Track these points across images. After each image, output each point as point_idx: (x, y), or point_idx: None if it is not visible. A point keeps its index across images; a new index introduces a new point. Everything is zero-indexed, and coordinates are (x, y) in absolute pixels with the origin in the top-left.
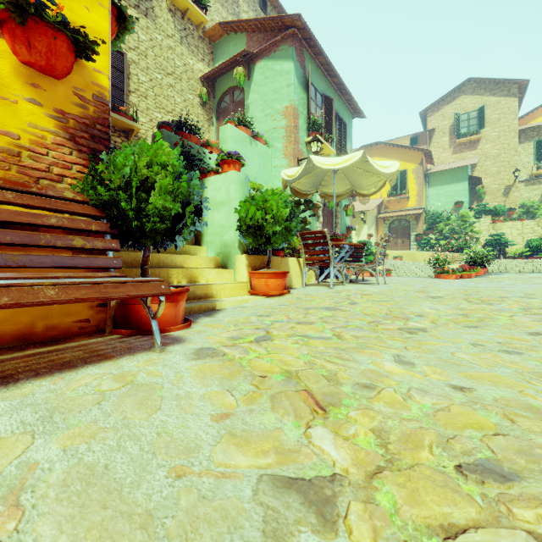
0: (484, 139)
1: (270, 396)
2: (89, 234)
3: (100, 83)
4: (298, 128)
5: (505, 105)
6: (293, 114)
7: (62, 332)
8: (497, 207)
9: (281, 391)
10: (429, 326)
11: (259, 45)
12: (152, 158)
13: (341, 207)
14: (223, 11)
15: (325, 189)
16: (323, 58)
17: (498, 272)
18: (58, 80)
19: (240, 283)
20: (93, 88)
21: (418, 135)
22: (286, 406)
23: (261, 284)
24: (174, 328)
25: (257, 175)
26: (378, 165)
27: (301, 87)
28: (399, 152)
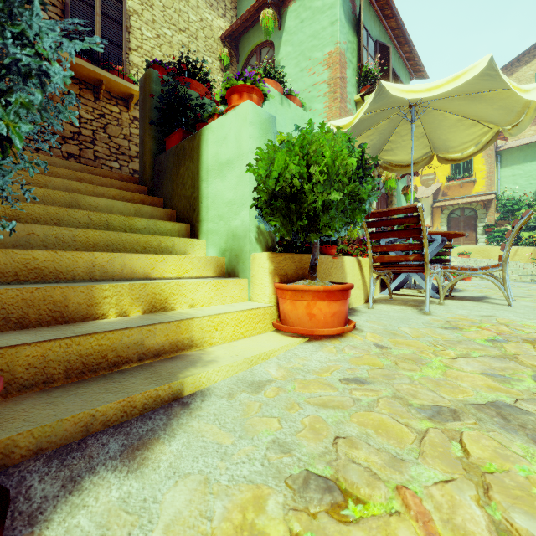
0: None
1: None
2: None
3: None
4: (345, 81)
5: None
6: (339, 61)
7: None
8: None
9: None
10: None
11: None
12: None
13: (397, 191)
14: None
15: (389, 155)
16: None
17: None
18: None
19: (257, 308)
20: None
21: None
22: None
23: (298, 313)
24: None
25: None
26: (513, 86)
27: (350, 27)
28: None
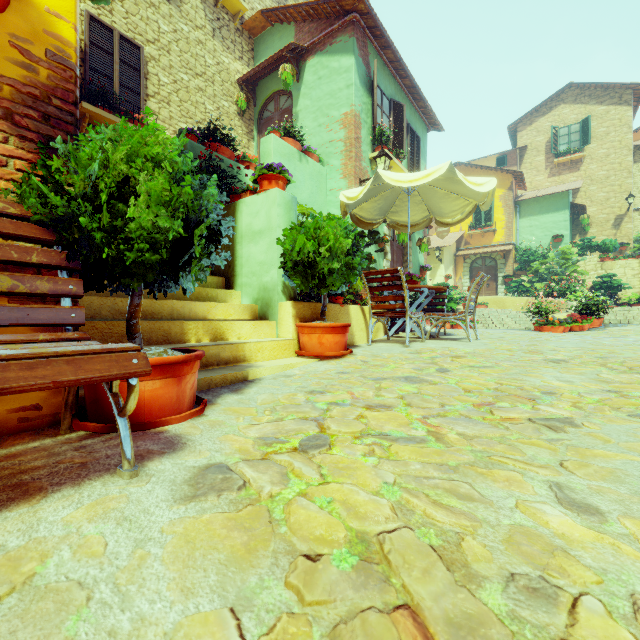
0: (589, 158)
1: (328, 634)
2: (39, 270)
3: (59, 34)
4: (360, 140)
5: (615, 115)
6: (354, 123)
7: None
8: (606, 242)
9: (352, 613)
10: (576, 414)
11: (311, 37)
12: (138, 149)
13: (414, 242)
14: None
15: (396, 216)
16: (392, 52)
17: (617, 323)
18: None
19: (285, 340)
20: (47, 40)
21: (506, 153)
22: None
23: (312, 342)
24: (173, 418)
25: (308, 200)
26: (470, 182)
27: (365, 89)
28: (483, 174)
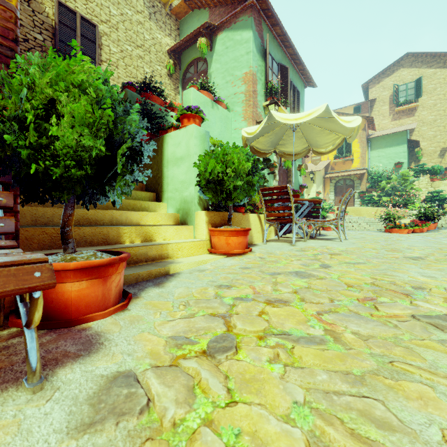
0: (421, 106)
1: None
2: None
3: None
4: (256, 93)
5: (440, 76)
6: (252, 80)
7: None
8: (435, 167)
9: None
10: None
11: (220, 18)
12: (65, 76)
13: (295, 167)
14: None
15: (283, 148)
16: (280, 28)
17: None
18: None
19: (200, 241)
20: None
21: (361, 104)
22: None
23: (221, 243)
24: (98, 314)
25: (218, 137)
26: (341, 119)
27: (260, 55)
28: None
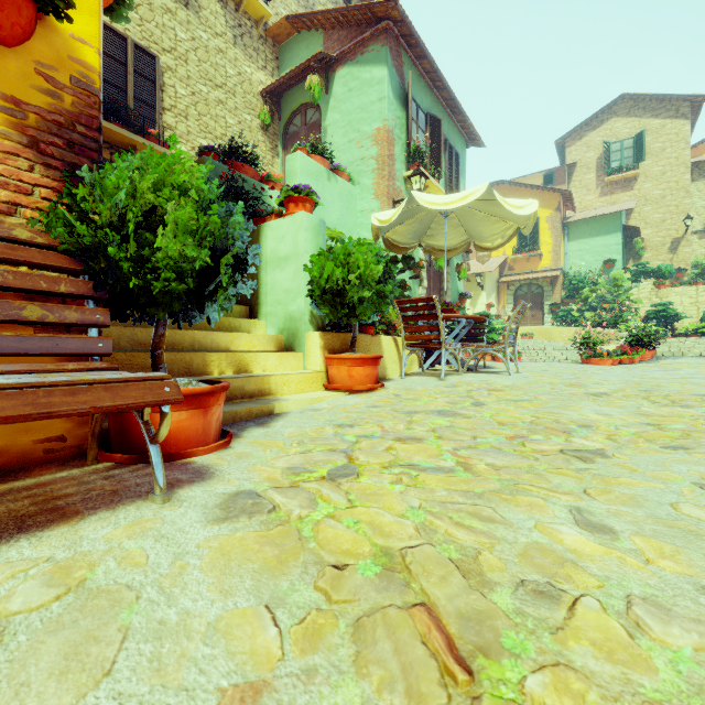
0: (644, 176)
1: (352, 624)
2: (64, 299)
3: (83, 59)
4: (394, 158)
5: (671, 130)
6: (387, 139)
7: (15, 459)
8: (662, 268)
9: (375, 609)
10: (608, 446)
11: (341, 45)
12: (165, 177)
13: (452, 268)
14: (293, 2)
15: (432, 240)
16: (428, 62)
17: (670, 355)
18: (8, 47)
19: (312, 373)
20: (71, 66)
21: (554, 171)
22: (386, 658)
23: (342, 375)
24: (200, 450)
25: (337, 223)
26: (510, 204)
27: (398, 102)
28: (528, 193)
